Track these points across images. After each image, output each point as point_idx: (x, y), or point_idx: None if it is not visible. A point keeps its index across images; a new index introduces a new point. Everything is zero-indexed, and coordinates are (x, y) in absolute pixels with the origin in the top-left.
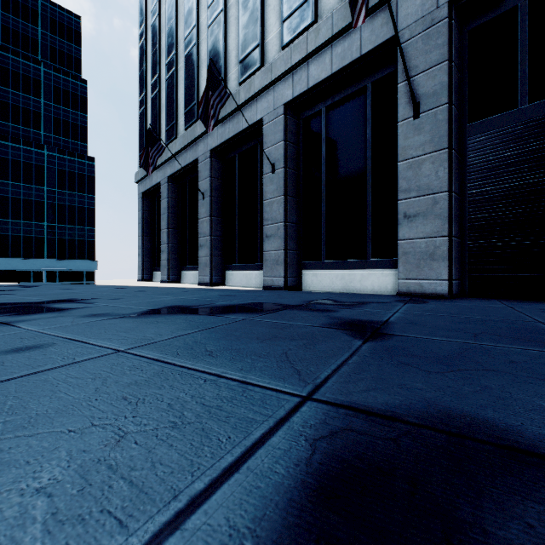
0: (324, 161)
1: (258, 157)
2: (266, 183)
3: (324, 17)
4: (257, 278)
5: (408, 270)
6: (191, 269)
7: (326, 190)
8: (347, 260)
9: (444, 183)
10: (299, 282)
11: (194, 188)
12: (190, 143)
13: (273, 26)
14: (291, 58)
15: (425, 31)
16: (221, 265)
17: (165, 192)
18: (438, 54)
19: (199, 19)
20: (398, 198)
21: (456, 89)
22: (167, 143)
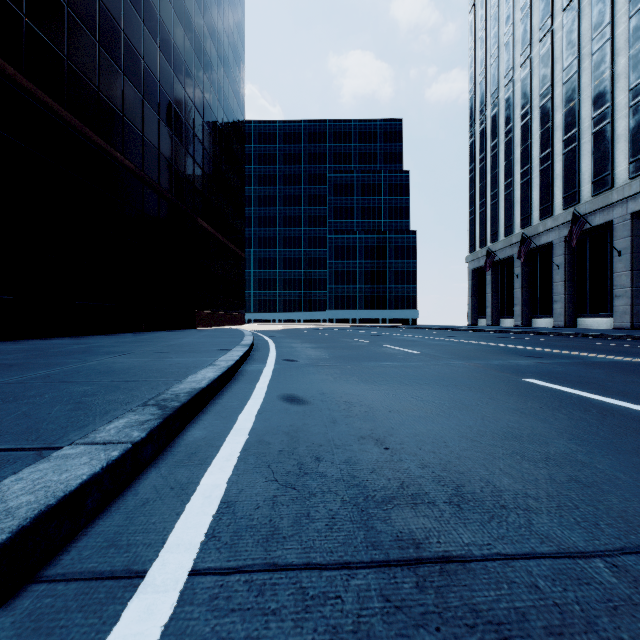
0: (587, 264)
1: (552, 256)
2: (554, 274)
3: (582, 203)
4: (551, 322)
5: (616, 318)
6: (507, 318)
7: (589, 278)
8: (599, 313)
9: (629, 284)
10: (575, 324)
11: (510, 268)
12: (508, 246)
13: (558, 197)
14: (566, 217)
15: (622, 222)
16: (529, 315)
17: (490, 271)
18: (627, 233)
19: (514, 176)
20: (613, 289)
21: (637, 245)
22: (491, 243)
